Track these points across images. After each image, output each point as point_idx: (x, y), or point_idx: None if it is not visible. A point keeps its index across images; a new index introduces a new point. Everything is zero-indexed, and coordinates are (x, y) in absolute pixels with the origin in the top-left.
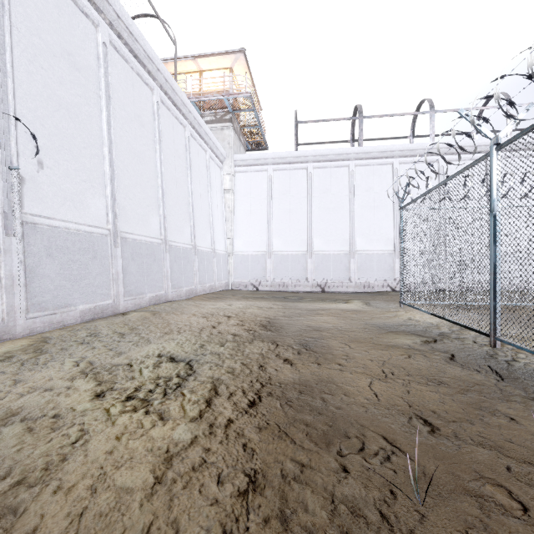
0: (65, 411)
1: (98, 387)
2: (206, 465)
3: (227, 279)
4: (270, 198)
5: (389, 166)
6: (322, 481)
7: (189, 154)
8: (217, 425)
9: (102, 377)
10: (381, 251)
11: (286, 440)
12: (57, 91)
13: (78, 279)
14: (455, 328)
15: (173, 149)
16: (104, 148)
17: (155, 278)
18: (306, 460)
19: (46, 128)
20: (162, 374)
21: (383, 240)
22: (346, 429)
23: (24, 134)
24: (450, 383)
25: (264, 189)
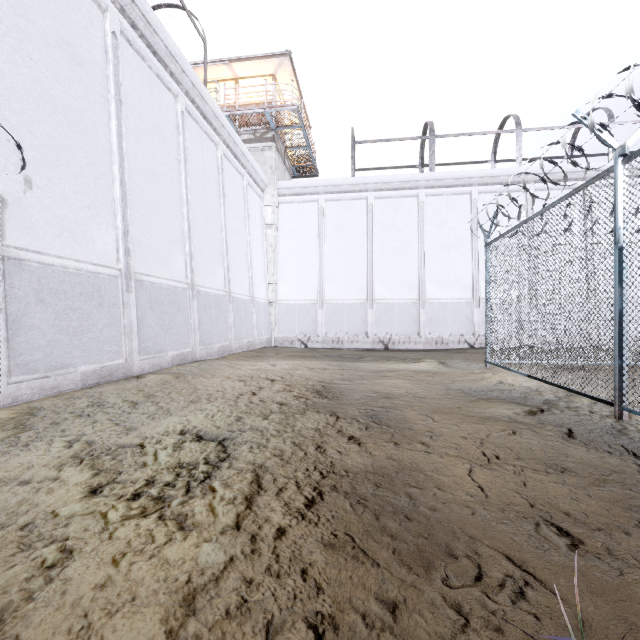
0: (43, 517)
1: (94, 479)
2: (247, 610)
3: (269, 334)
4: (322, 235)
5: (466, 196)
6: (429, 638)
7: (222, 179)
8: (262, 537)
9: (101, 464)
10: (457, 300)
11: (365, 564)
12: (52, 90)
13: (78, 332)
14: (561, 394)
15: (202, 172)
16: (114, 167)
17: (179, 331)
18: (399, 598)
19: (36, 137)
20: (184, 459)
21: (459, 286)
22: (450, 543)
23: (6, 143)
24: (578, 470)
25: (314, 224)
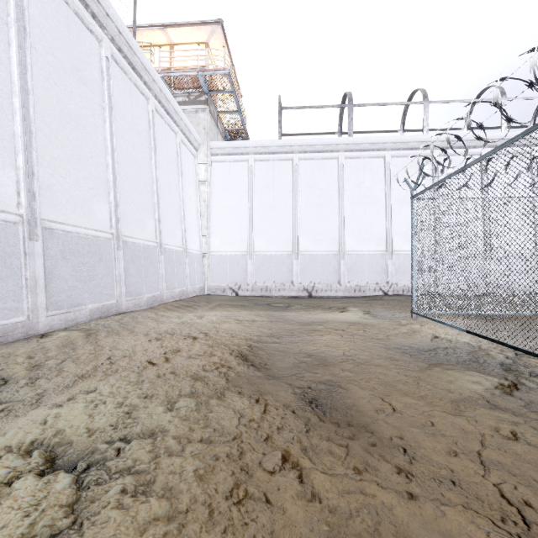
0: None
1: None
2: None
3: (202, 283)
4: (251, 192)
5: (380, 159)
6: None
7: (154, 133)
8: None
9: None
10: (373, 252)
11: None
12: None
13: None
14: (509, 353)
15: (130, 123)
16: (14, 99)
17: (101, 283)
18: None
19: None
20: None
21: (375, 240)
22: None
23: None
24: None
25: (244, 182)
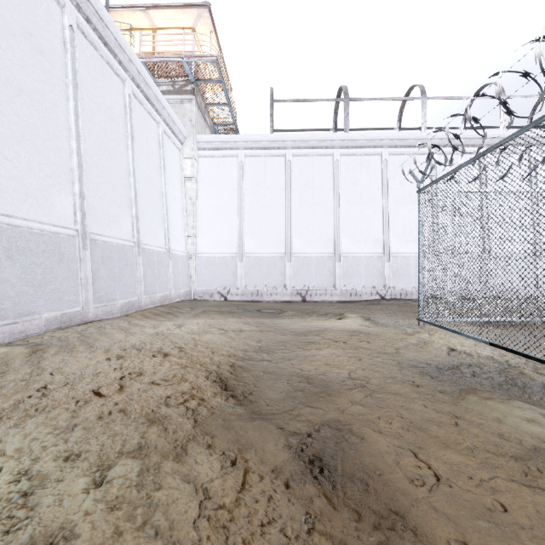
0: None
1: None
2: None
3: (188, 287)
4: (242, 190)
5: (377, 157)
6: None
7: (131, 120)
8: None
9: None
10: (369, 254)
11: None
12: None
13: None
14: None
15: (101, 105)
16: None
17: (62, 288)
18: None
19: None
20: None
21: (371, 241)
22: None
23: None
24: None
25: (233, 179)
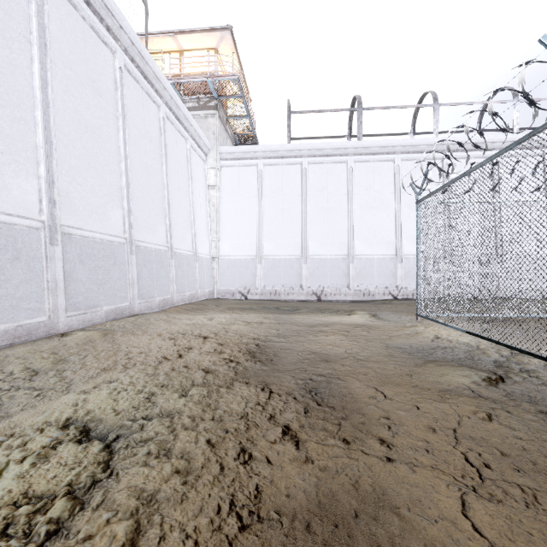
0: None
1: None
2: None
3: (211, 287)
4: (261, 196)
5: (390, 163)
6: None
7: (165, 139)
8: None
9: None
10: (382, 256)
11: None
12: None
13: None
14: (505, 352)
15: (142, 130)
16: (36, 112)
17: (116, 286)
18: None
19: None
20: (38, 485)
21: (384, 244)
22: None
23: None
24: None
25: (253, 186)
